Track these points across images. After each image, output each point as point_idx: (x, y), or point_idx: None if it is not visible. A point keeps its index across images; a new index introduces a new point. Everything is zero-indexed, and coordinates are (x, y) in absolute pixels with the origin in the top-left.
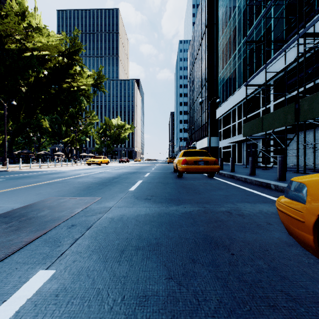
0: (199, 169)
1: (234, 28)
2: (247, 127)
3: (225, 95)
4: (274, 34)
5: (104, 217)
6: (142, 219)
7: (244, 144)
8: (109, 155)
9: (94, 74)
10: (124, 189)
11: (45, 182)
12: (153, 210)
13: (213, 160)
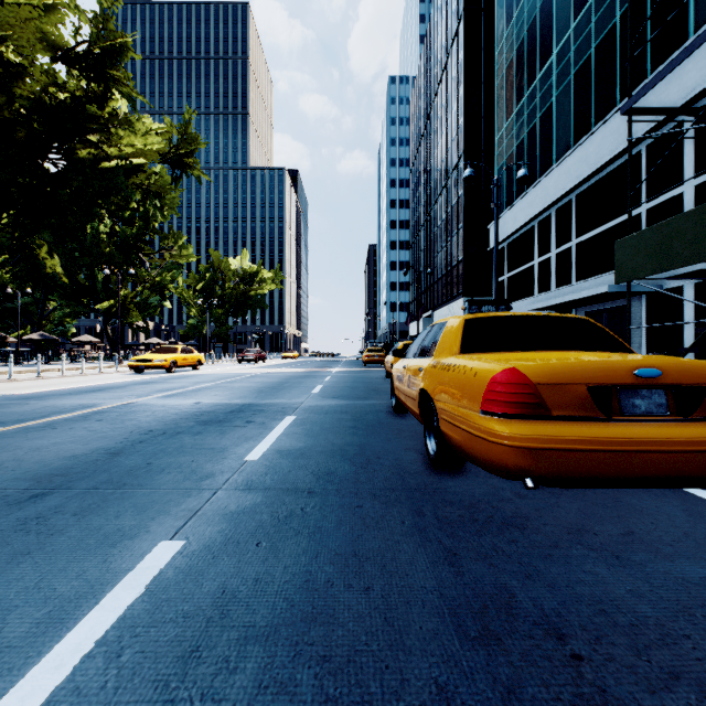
0: (643, 454)
1: None
2: (637, 249)
3: (516, 184)
4: None
5: None
6: None
7: (581, 313)
8: (219, 343)
9: (172, 131)
10: None
11: None
12: None
13: None
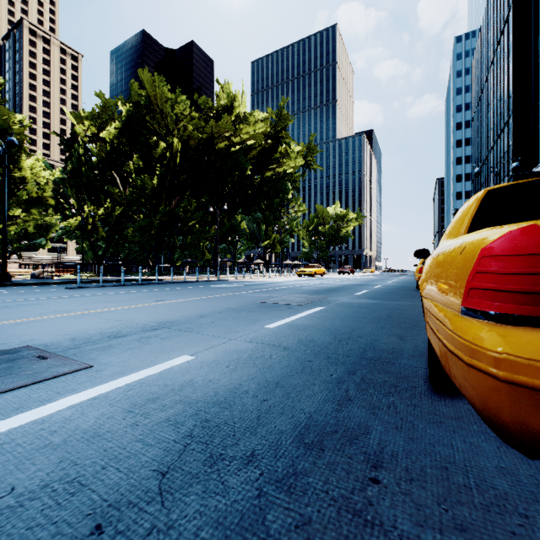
0: None
1: None
2: None
3: None
4: None
5: (338, 301)
6: (362, 303)
7: None
8: (323, 263)
9: (304, 149)
10: (349, 294)
11: (277, 288)
12: (371, 302)
13: None
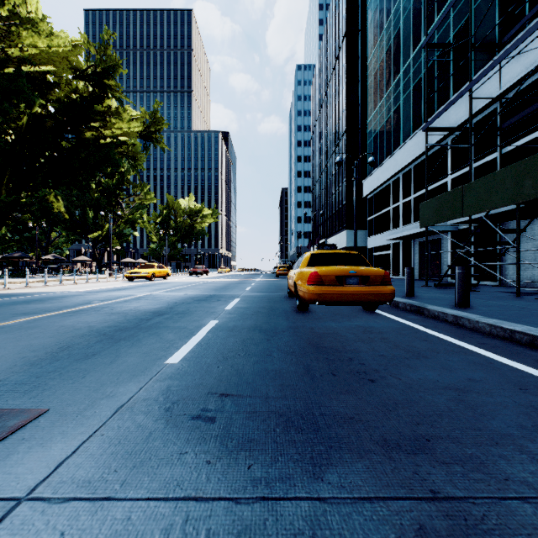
0: (348, 294)
1: (396, 33)
2: (429, 209)
3: (379, 155)
4: (477, 34)
5: None
6: None
7: (416, 243)
8: (174, 261)
9: (145, 116)
10: (153, 359)
11: None
12: (202, 534)
13: (379, 273)
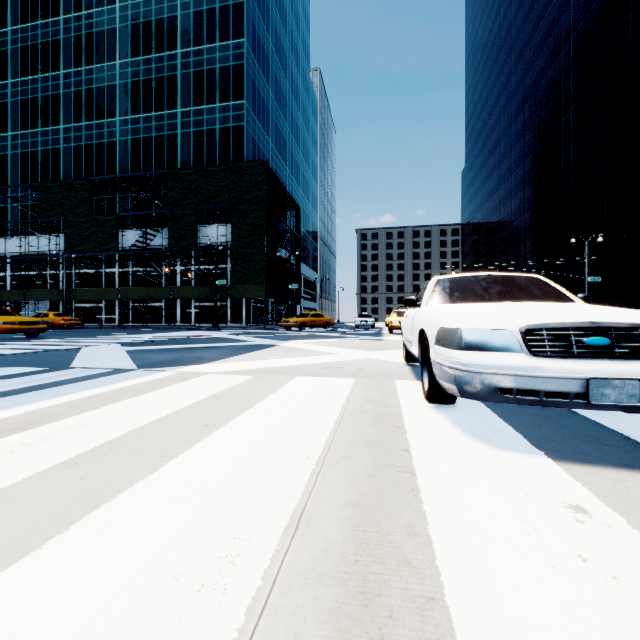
0: None
1: None
2: None
3: None
4: (12, 218)
5: None
6: None
7: None
8: None
9: None
10: None
11: None
12: None
13: None
